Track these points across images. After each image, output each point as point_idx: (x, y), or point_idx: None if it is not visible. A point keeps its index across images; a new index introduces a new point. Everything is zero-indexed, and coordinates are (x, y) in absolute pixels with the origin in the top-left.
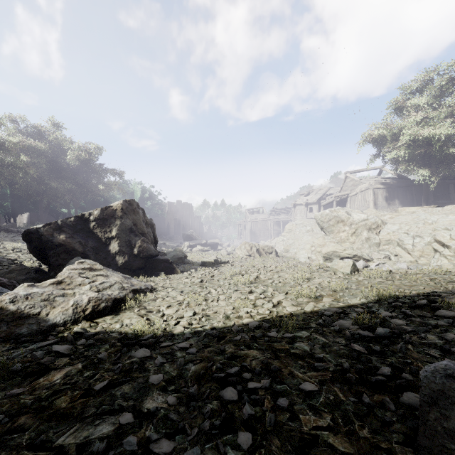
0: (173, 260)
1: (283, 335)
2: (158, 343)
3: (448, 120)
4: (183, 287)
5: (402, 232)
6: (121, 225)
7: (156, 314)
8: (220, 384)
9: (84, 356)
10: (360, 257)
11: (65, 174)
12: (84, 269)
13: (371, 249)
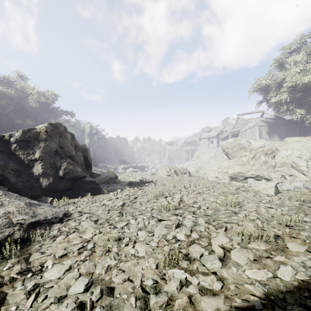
0: (105, 180)
1: None
2: None
3: None
4: (100, 213)
5: (295, 156)
6: (45, 147)
7: (29, 281)
8: None
9: None
10: (261, 177)
11: (28, 113)
12: None
13: (268, 171)
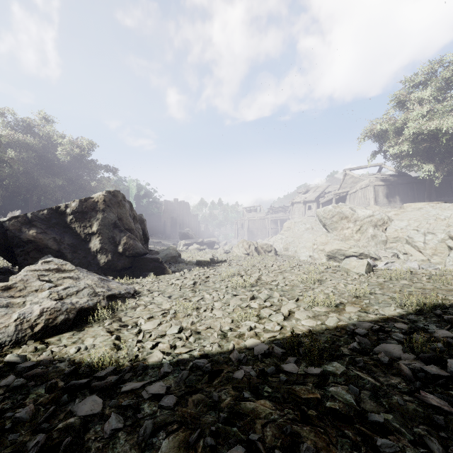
0: (166, 259)
1: (306, 371)
2: (121, 382)
3: None
4: (172, 291)
5: (411, 229)
6: (103, 219)
7: (131, 330)
8: None
9: None
10: (366, 256)
11: (55, 170)
12: (48, 270)
13: (377, 247)
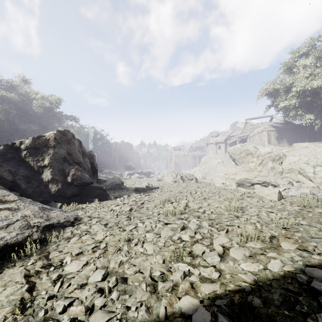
0: (111, 186)
1: None
2: None
3: None
4: (109, 218)
5: (302, 163)
6: (54, 154)
7: (52, 273)
8: None
9: None
10: (268, 183)
11: (31, 118)
12: None
13: (275, 177)
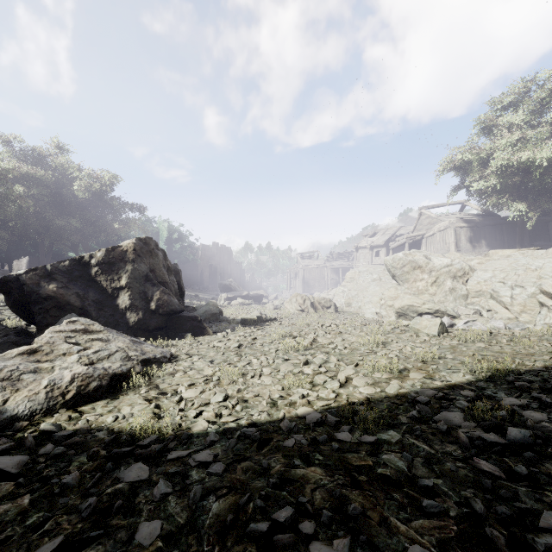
0: (205, 317)
1: (360, 439)
2: (166, 450)
3: (549, 141)
4: (213, 355)
5: (497, 281)
6: (133, 270)
7: (171, 398)
8: (260, 548)
9: (42, 478)
10: (443, 313)
11: (71, 209)
12: (75, 331)
13: (457, 303)
